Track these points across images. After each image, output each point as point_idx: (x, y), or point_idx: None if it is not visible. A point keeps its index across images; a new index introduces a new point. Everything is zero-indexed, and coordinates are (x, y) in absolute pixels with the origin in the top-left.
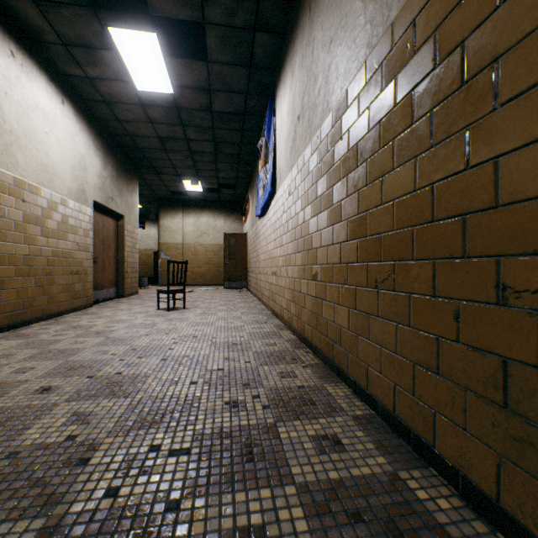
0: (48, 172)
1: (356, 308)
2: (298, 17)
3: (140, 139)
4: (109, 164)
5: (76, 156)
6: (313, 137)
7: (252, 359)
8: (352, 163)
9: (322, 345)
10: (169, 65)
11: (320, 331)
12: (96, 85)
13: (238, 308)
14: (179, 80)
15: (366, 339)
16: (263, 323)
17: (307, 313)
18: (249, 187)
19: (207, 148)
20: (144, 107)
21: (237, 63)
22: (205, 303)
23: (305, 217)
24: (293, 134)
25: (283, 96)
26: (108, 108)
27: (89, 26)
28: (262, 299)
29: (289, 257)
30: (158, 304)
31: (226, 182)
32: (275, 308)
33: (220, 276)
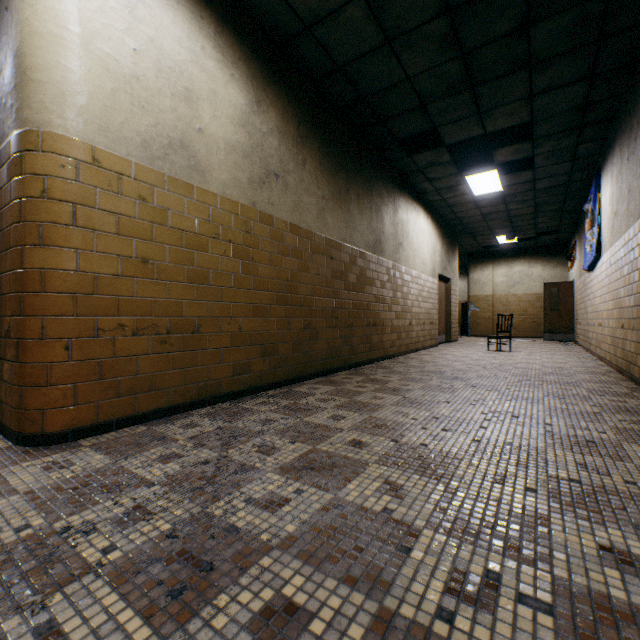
0: (423, 264)
1: (635, 341)
2: (614, 143)
3: (466, 218)
4: (443, 243)
5: (431, 248)
6: (621, 236)
7: (571, 372)
8: (634, 267)
9: (624, 367)
10: (501, 179)
11: (624, 359)
12: (446, 201)
13: (561, 354)
14: (507, 183)
15: (638, 355)
16: (585, 362)
17: (618, 350)
18: (575, 233)
19: (526, 211)
20: (475, 202)
21: (560, 162)
22: (526, 350)
23: (617, 286)
24: (611, 223)
25: (605, 184)
26: (448, 209)
27: (454, 180)
28: (589, 349)
29: (609, 312)
30: (487, 347)
31: (545, 230)
32: (599, 354)
33: (536, 328)
